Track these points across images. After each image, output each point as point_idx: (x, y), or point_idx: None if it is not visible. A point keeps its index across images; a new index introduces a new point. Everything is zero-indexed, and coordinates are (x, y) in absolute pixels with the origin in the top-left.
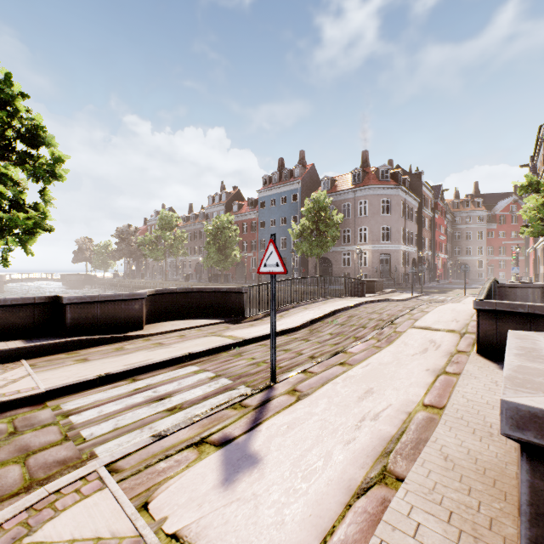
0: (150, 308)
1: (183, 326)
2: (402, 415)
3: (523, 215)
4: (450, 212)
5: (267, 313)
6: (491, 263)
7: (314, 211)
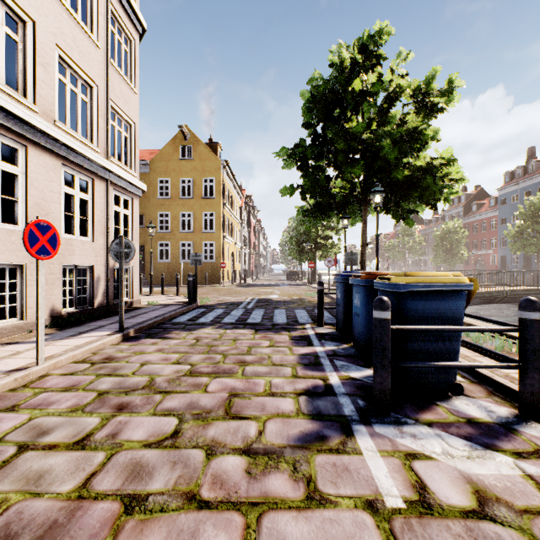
0: None
1: None
2: None
3: None
4: None
5: None
6: None
7: (528, 213)
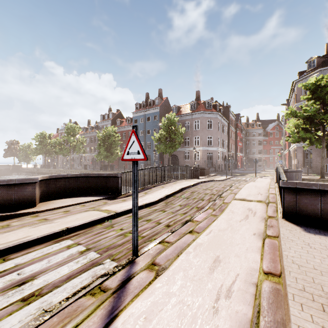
0: (44, 190)
1: (70, 203)
2: (251, 287)
3: (287, 130)
4: (244, 130)
5: None
6: (265, 159)
7: (167, 125)
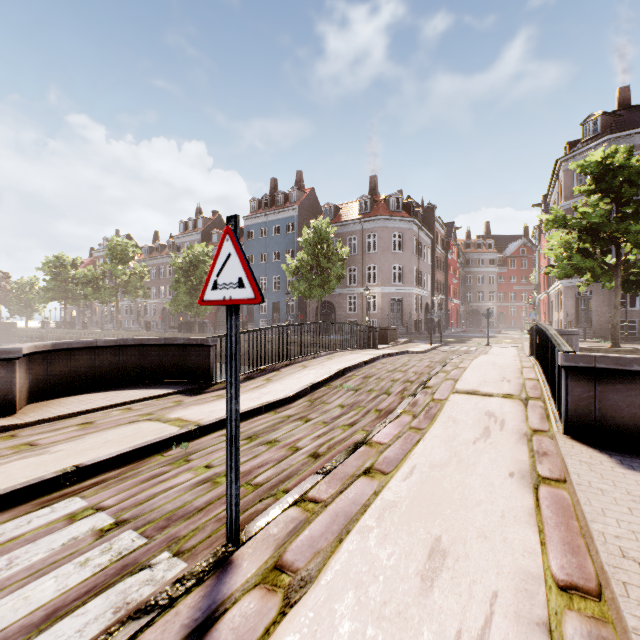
0: (40, 375)
1: (97, 404)
2: (536, 638)
3: (547, 254)
4: (463, 254)
5: (248, 375)
6: (502, 310)
7: (314, 242)
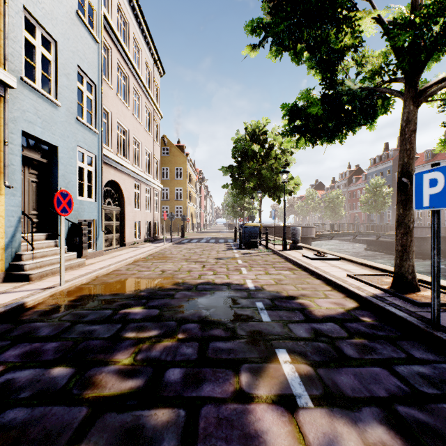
0: None
1: None
2: None
3: None
4: None
5: None
6: None
7: (370, 189)
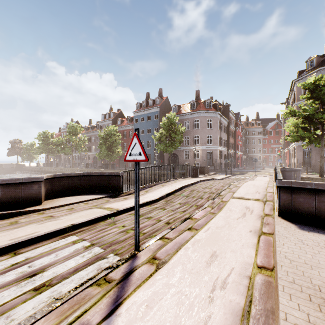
0: (49, 188)
1: (73, 201)
2: (244, 280)
3: (286, 129)
4: (244, 128)
5: None
6: (265, 157)
7: (167, 124)
